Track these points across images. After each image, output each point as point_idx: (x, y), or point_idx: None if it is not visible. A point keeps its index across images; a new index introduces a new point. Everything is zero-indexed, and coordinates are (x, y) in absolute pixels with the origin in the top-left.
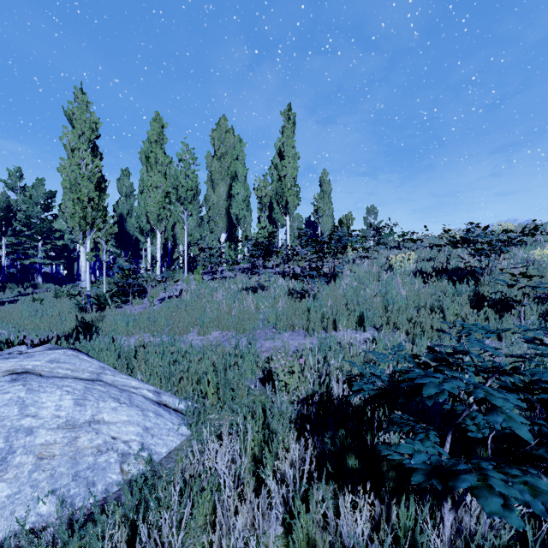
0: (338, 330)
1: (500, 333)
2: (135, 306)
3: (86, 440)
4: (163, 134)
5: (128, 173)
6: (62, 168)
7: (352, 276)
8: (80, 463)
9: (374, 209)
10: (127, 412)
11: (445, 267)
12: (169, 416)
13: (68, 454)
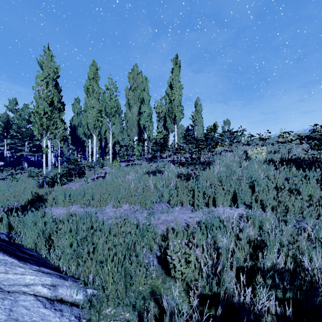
0: (217, 206)
1: None
2: (76, 183)
3: None
4: (97, 74)
5: (79, 100)
6: (36, 96)
7: (221, 163)
8: None
9: (228, 121)
10: None
11: (290, 158)
12: (59, 321)
13: None
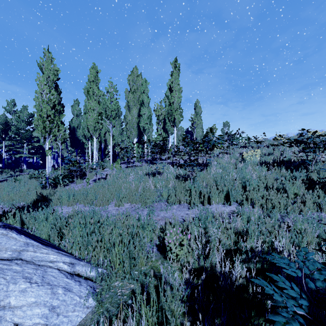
0: (211, 203)
1: None
2: (78, 185)
3: None
4: (97, 77)
5: (78, 102)
6: (36, 98)
7: (218, 165)
8: None
9: (227, 123)
10: (35, 292)
11: (282, 160)
12: (79, 288)
13: None
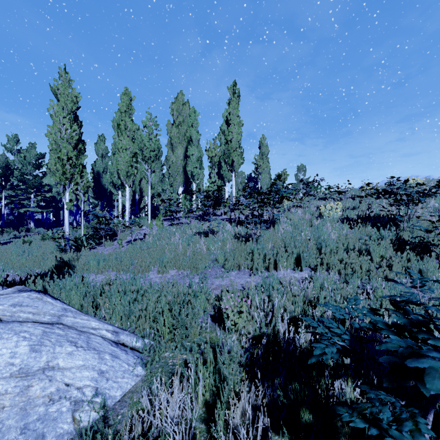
0: (278, 269)
1: (422, 273)
2: (107, 248)
3: (38, 389)
4: (131, 106)
5: (104, 138)
6: (49, 134)
7: (288, 222)
8: (30, 414)
9: (303, 167)
10: (83, 356)
11: (368, 215)
12: (126, 356)
13: (18, 404)
